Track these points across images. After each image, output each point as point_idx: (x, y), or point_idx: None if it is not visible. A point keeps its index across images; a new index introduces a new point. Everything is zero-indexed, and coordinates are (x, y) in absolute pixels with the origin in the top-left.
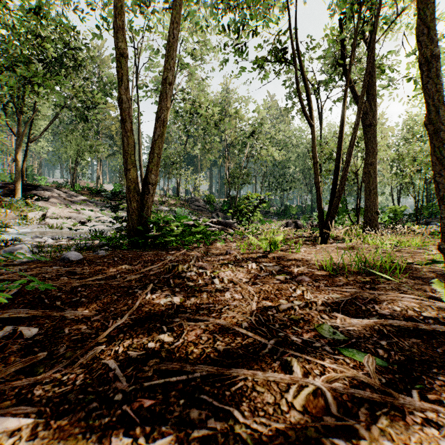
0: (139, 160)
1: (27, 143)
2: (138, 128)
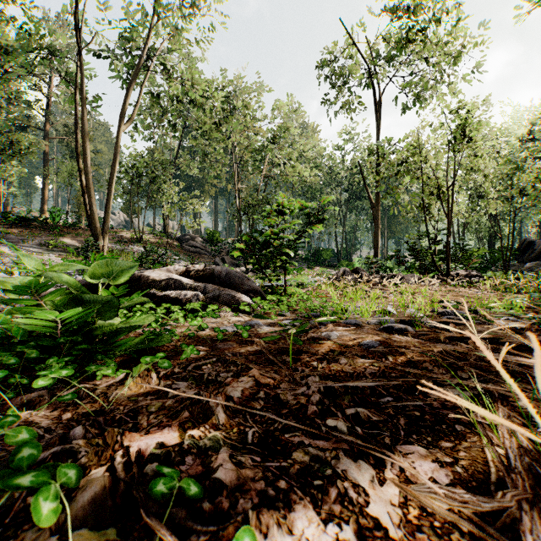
0: (84, 164)
1: None
2: (83, 110)
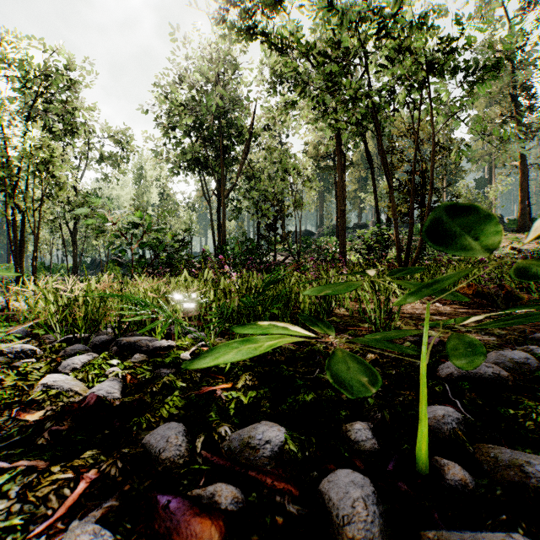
0: None
1: None
2: None
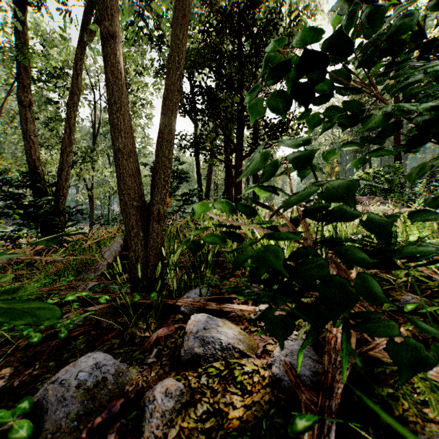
0: None
1: None
2: None
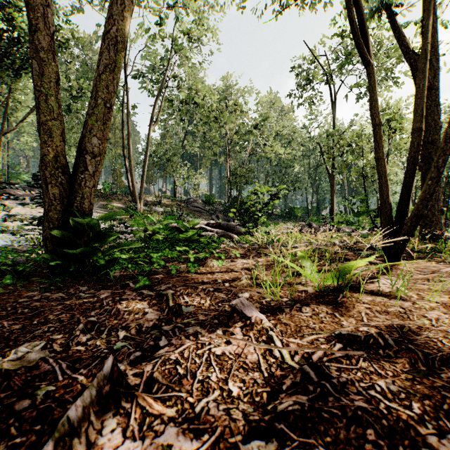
0: (129, 154)
1: (0, 135)
2: (128, 119)
